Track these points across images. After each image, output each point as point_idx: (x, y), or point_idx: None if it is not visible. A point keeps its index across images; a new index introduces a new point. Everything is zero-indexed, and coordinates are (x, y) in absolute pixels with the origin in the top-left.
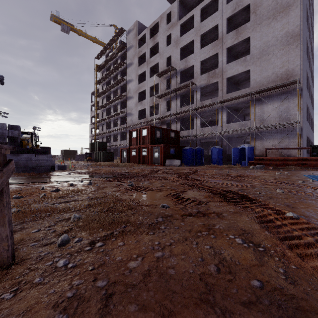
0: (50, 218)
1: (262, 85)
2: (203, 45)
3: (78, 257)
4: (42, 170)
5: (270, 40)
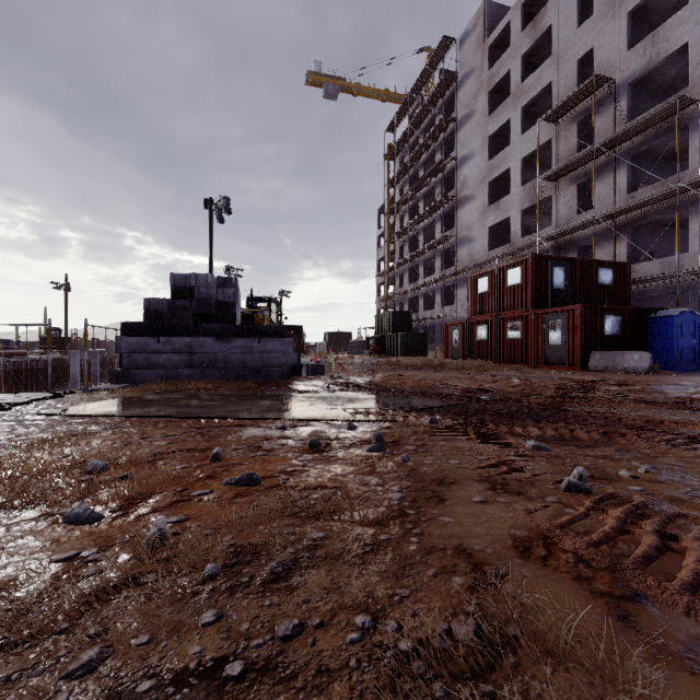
0: None
1: None
2: None
3: None
4: (274, 375)
5: None
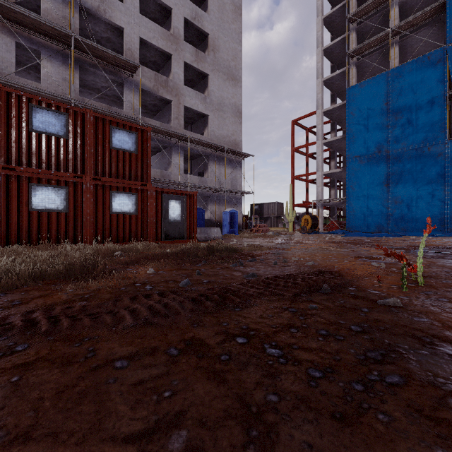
0: None
1: (219, 143)
2: None
3: None
4: None
5: (225, 99)
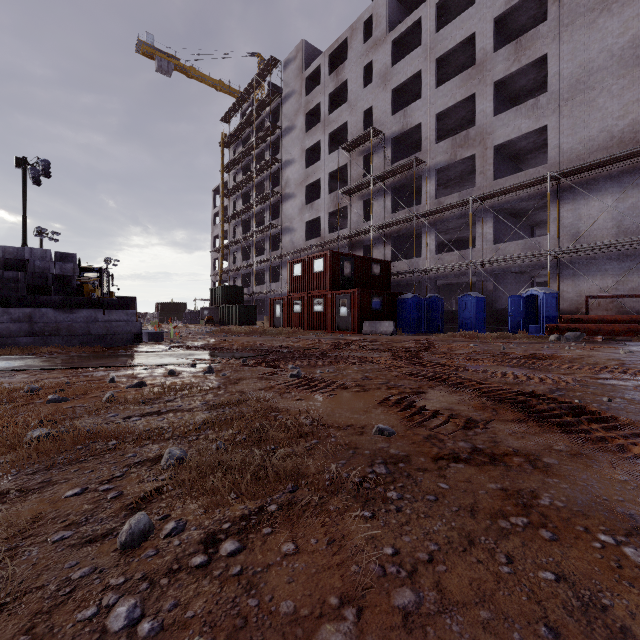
0: (116, 455)
1: (575, 158)
2: (442, 80)
3: (169, 592)
4: (118, 341)
5: (595, 58)
